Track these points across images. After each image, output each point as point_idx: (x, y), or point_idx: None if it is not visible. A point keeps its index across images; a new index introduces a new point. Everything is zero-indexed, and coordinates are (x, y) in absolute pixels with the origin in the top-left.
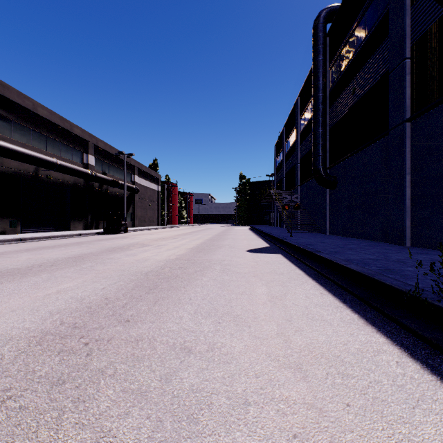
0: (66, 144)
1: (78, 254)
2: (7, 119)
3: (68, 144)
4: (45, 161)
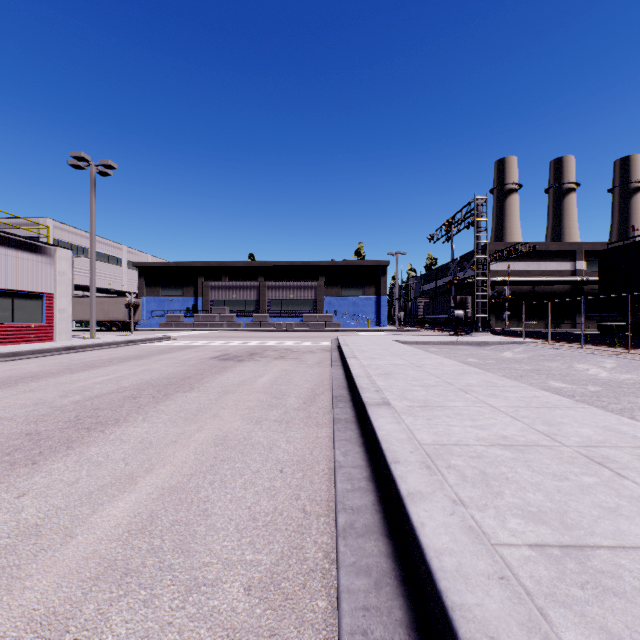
0: None
1: None
2: (594, 261)
3: None
4: None
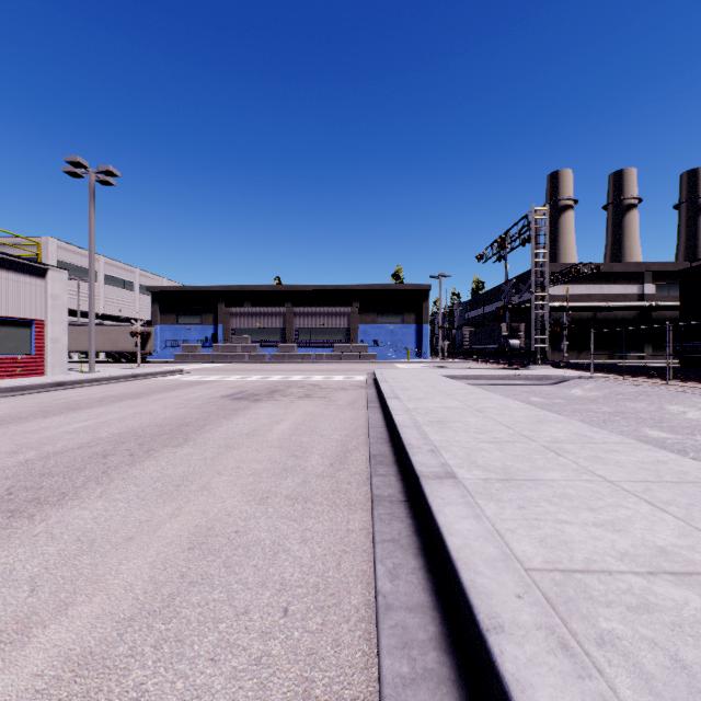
0: None
1: None
2: (664, 284)
3: None
4: None
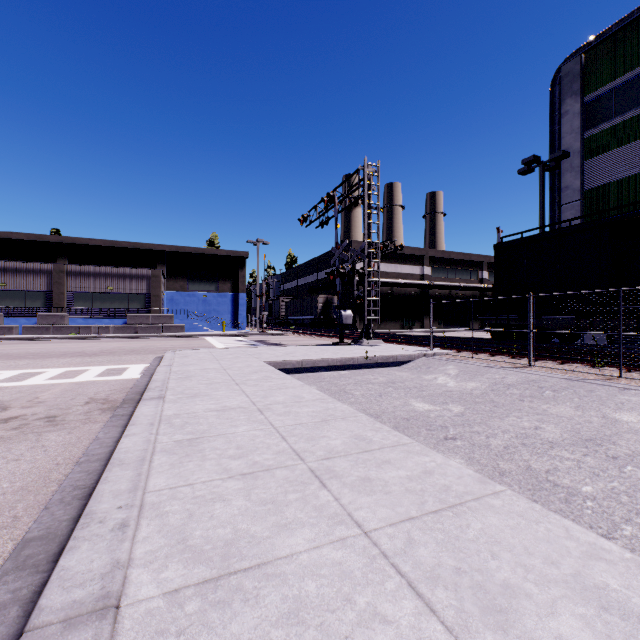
0: (467, 269)
1: (462, 335)
2: (437, 267)
3: (468, 269)
4: (454, 287)
